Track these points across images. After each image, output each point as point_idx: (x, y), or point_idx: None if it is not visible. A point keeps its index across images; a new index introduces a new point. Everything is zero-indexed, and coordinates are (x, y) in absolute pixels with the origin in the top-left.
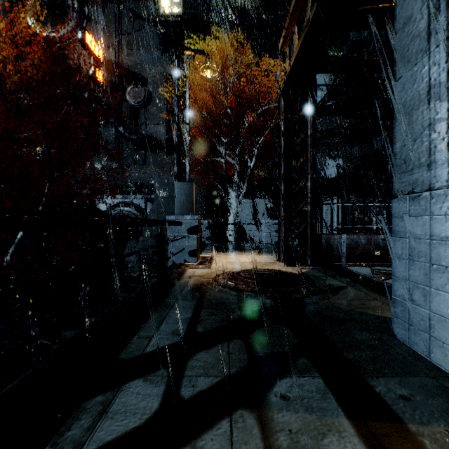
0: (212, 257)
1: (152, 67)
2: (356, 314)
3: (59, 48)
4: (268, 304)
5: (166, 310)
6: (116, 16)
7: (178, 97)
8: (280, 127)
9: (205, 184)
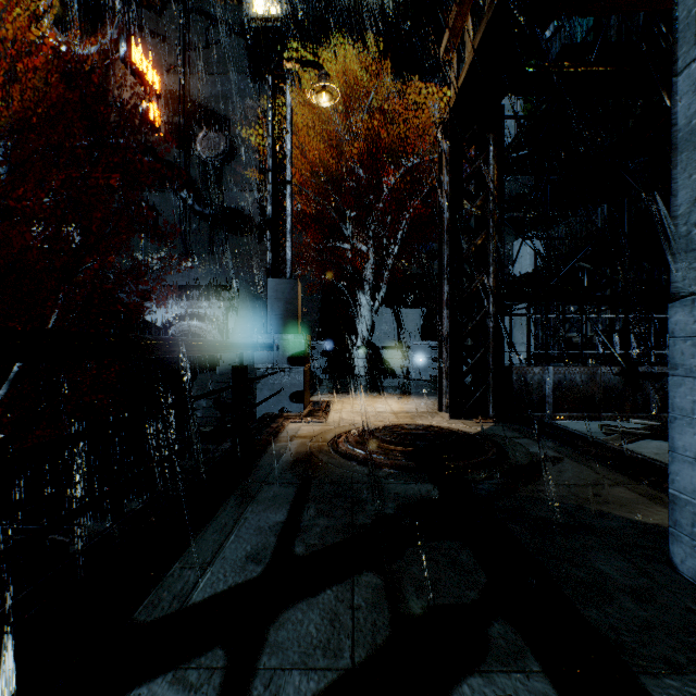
0: (330, 402)
1: (237, 101)
2: (590, 516)
3: (93, 73)
4: (425, 494)
5: (242, 505)
6: (180, 21)
7: (273, 139)
8: (443, 187)
9: (321, 284)
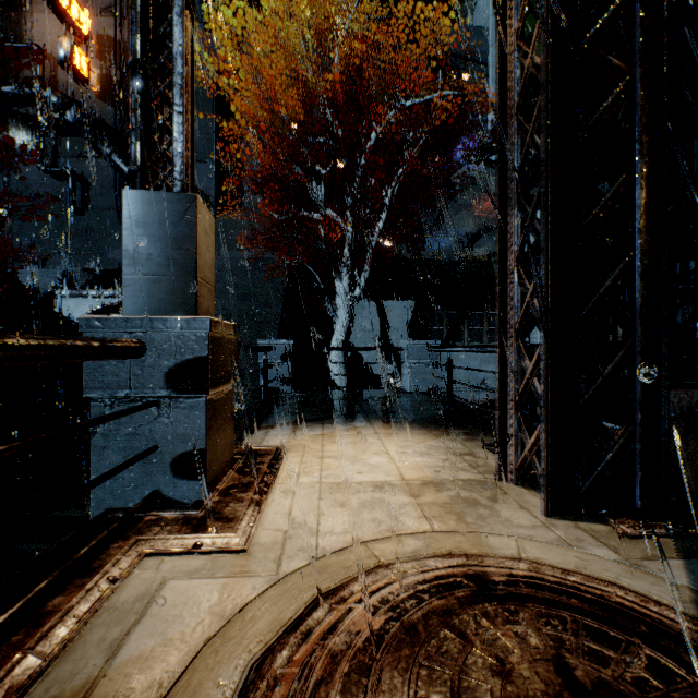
0: (279, 454)
1: None
2: None
3: (3, 7)
4: None
5: None
6: None
7: None
8: (508, 18)
9: (286, 269)
